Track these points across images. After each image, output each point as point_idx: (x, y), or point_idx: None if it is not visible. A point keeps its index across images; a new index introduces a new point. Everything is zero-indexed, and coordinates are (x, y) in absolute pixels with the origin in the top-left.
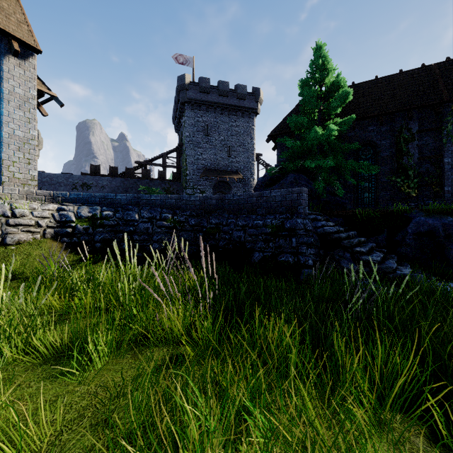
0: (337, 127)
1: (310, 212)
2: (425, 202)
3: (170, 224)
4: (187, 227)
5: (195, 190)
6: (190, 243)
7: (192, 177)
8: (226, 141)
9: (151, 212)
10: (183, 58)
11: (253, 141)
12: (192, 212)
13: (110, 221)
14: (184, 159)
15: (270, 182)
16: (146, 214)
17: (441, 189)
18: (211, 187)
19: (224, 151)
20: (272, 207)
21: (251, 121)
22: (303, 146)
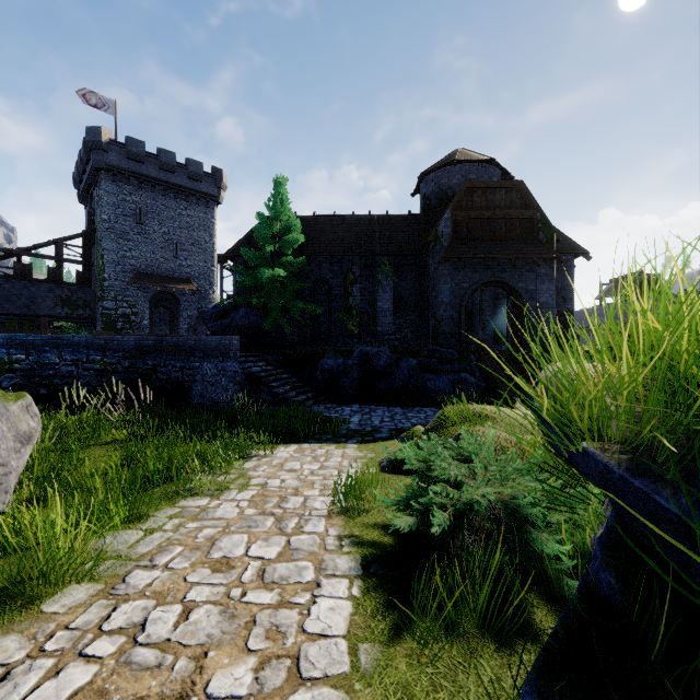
0: (282, 271)
1: (244, 355)
2: (364, 339)
3: (100, 367)
4: (121, 369)
5: (120, 302)
6: (124, 384)
7: (113, 283)
8: (172, 236)
9: (75, 354)
10: (98, 98)
11: (214, 239)
12: (126, 353)
13: (22, 365)
14: (99, 255)
15: (222, 313)
16: (70, 356)
17: (376, 328)
18: (148, 300)
19: (169, 249)
20: (209, 351)
21: (210, 212)
22: (255, 281)
